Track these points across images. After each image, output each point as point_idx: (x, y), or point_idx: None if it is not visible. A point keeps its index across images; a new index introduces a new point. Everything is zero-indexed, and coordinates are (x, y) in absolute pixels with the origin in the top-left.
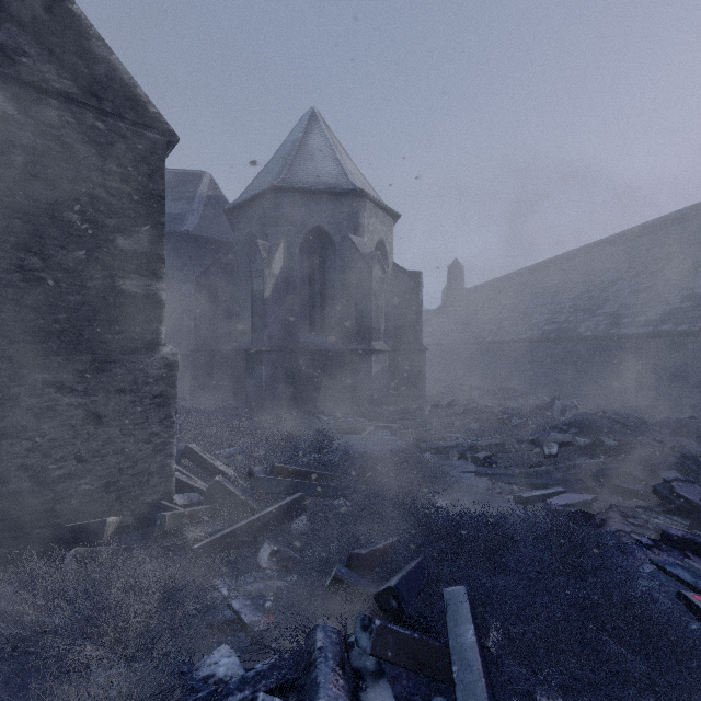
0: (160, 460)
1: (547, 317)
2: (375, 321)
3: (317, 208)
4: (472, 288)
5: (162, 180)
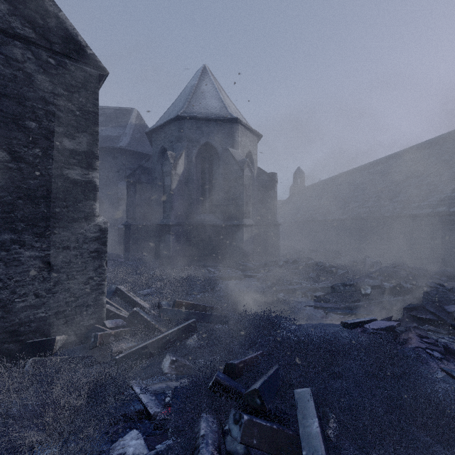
0: (95, 296)
1: (359, 203)
2: (245, 205)
3: (206, 130)
4: (309, 186)
5: (96, 101)
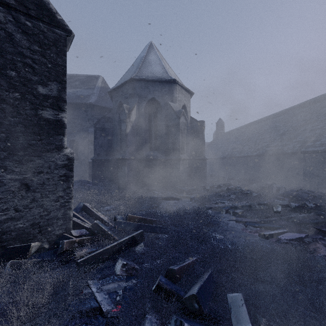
0: (64, 211)
1: (266, 144)
2: (181, 144)
3: (152, 89)
4: (228, 132)
5: (64, 57)
